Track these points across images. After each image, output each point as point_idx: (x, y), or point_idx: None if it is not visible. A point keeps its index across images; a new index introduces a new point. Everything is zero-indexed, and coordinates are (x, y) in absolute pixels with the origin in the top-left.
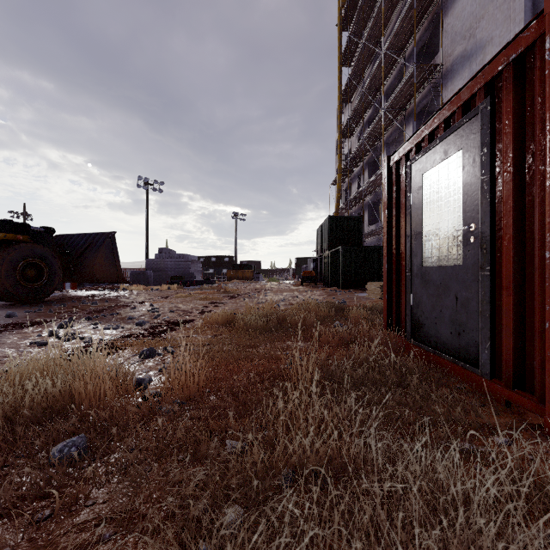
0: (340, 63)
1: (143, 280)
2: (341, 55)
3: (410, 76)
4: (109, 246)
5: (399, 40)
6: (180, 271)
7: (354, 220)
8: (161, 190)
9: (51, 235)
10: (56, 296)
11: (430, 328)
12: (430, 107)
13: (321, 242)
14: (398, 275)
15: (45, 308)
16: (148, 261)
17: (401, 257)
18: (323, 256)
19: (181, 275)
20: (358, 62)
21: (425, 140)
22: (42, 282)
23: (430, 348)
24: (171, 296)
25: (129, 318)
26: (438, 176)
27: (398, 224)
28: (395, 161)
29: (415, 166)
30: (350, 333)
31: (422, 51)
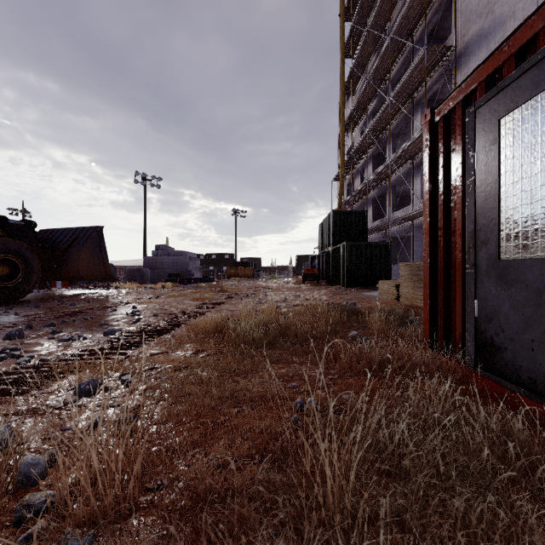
0: (343, 53)
1: (138, 278)
2: (344, 45)
3: (420, 59)
4: (96, 241)
5: (406, 24)
6: (177, 268)
7: (359, 215)
8: (159, 186)
9: (33, 229)
10: (38, 295)
11: (520, 356)
12: (440, 95)
13: (324, 238)
14: (448, 272)
15: (14, 311)
16: (145, 258)
17: (454, 247)
18: (326, 253)
19: (179, 272)
20: (362, 51)
21: (508, 64)
22: (17, 280)
23: (519, 387)
24: (163, 295)
25: (101, 324)
26: (538, 114)
27: (448, 201)
28: (444, 112)
29: (484, 110)
30: (379, 353)
31: (431, 35)
